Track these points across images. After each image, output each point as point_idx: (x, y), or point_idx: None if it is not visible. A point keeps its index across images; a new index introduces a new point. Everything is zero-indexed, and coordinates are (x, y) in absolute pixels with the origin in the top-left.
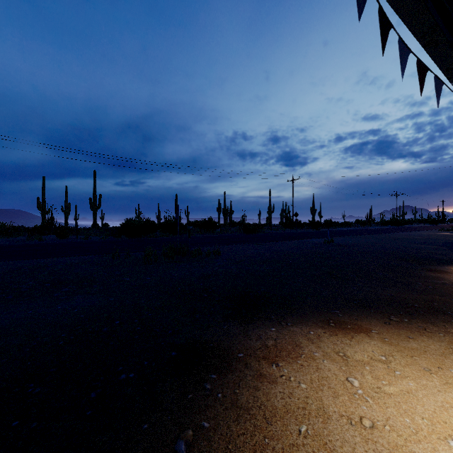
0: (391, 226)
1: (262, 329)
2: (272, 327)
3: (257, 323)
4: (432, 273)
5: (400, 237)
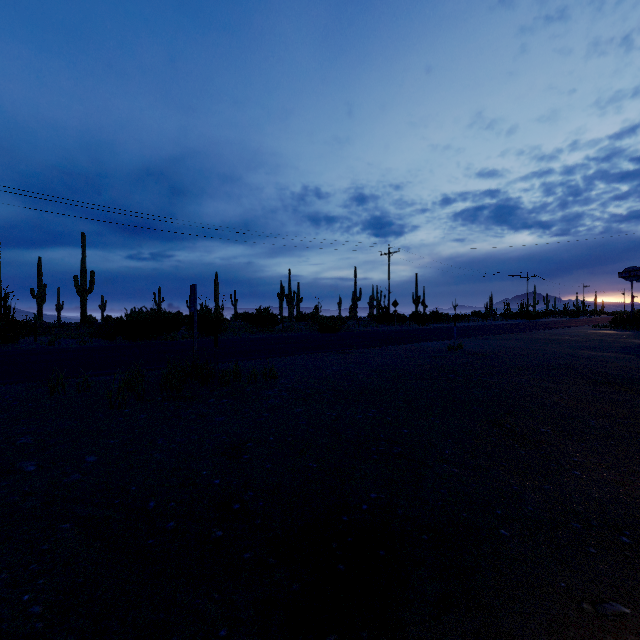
0: (521, 320)
1: None
2: None
3: None
4: None
5: (552, 338)
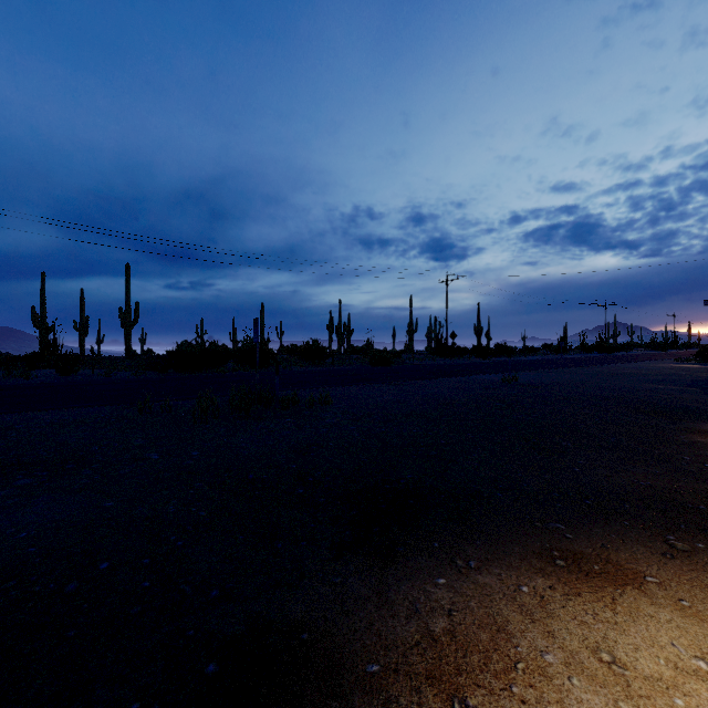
0: (598, 353)
1: (419, 582)
2: (439, 575)
3: (405, 565)
4: (698, 437)
5: (620, 372)
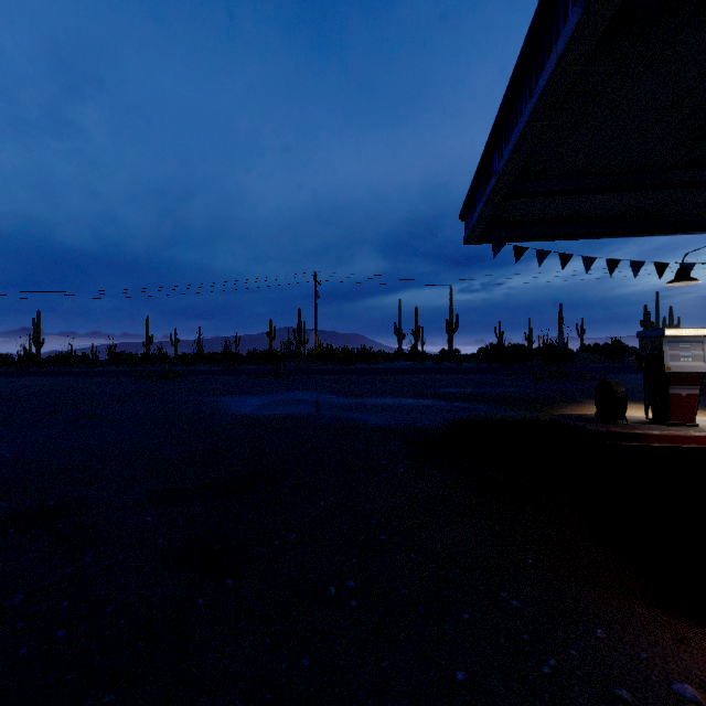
0: None
1: None
2: None
3: None
4: None
5: None
